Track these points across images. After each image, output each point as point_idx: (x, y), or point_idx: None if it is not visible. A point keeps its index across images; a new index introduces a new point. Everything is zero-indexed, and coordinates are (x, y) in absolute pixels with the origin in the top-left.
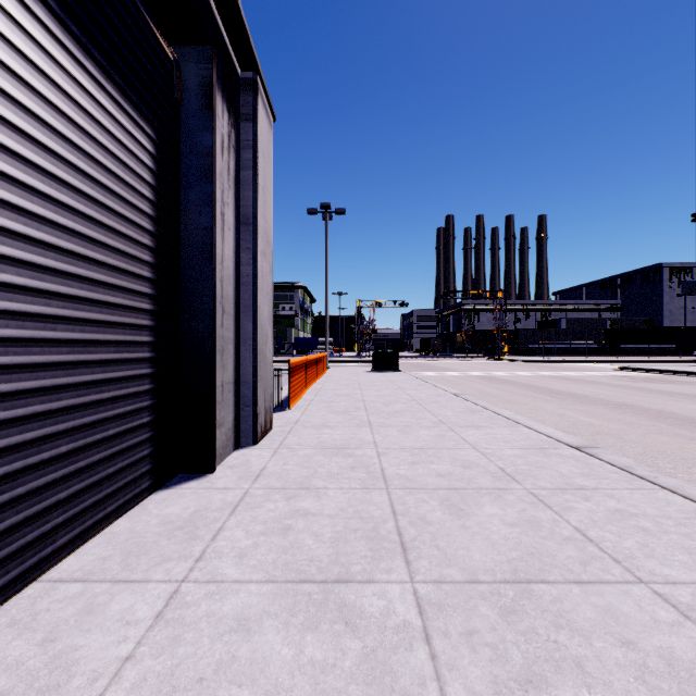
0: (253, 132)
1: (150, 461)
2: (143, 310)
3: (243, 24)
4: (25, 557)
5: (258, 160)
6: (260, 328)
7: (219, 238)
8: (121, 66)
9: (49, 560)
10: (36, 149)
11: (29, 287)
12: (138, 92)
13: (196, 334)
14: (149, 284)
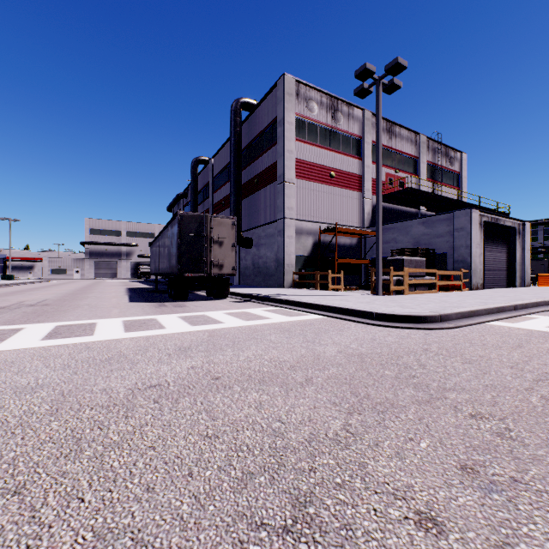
0: (524, 232)
1: (507, 284)
2: (506, 266)
3: (521, 221)
4: (500, 286)
5: (525, 237)
6: (525, 267)
7: (517, 254)
8: (505, 241)
9: (501, 287)
10: (500, 255)
11: (500, 266)
12: (506, 242)
13: (513, 268)
14: (507, 263)
